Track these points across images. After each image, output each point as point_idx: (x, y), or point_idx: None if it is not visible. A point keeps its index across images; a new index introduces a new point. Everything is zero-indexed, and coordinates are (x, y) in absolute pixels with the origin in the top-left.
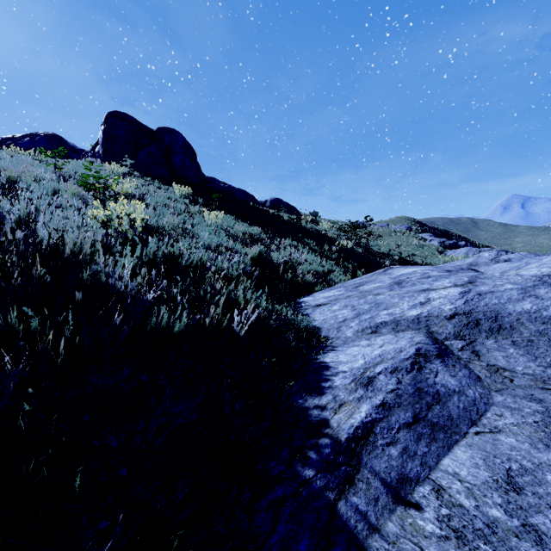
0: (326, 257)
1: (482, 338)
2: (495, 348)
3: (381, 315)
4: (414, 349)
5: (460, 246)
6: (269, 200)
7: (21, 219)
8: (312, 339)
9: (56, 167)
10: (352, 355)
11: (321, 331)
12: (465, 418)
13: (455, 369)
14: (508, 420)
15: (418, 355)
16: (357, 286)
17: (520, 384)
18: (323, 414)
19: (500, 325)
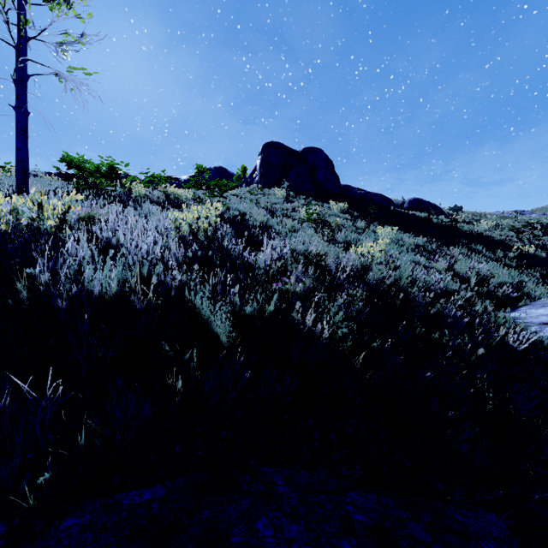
0: (503, 265)
1: None
2: None
3: None
4: None
5: None
6: (407, 201)
7: (361, 267)
8: None
9: (256, 201)
10: None
11: None
12: None
13: None
14: None
15: None
16: None
17: None
18: None
19: None
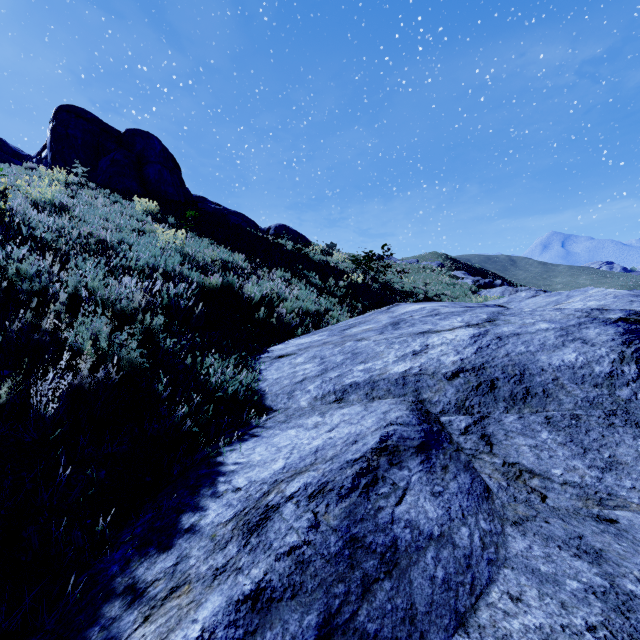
0: (330, 294)
1: (499, 412)
2: (518, 430)
3: (355, 372)
4: (378, 437)
5: (496, 286)
6: (274, 226)
7: None
8: (249, 412)
9: None
10: (275, 449)
11: (266, 398)
12: (443, 611)
13: (446, 476)
14: (532, 617)
15: (381, 450)
16: (346, 328)
17: (558, 505)
18: (121, 620)
19: (528, 388)
